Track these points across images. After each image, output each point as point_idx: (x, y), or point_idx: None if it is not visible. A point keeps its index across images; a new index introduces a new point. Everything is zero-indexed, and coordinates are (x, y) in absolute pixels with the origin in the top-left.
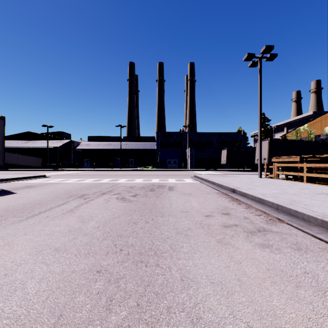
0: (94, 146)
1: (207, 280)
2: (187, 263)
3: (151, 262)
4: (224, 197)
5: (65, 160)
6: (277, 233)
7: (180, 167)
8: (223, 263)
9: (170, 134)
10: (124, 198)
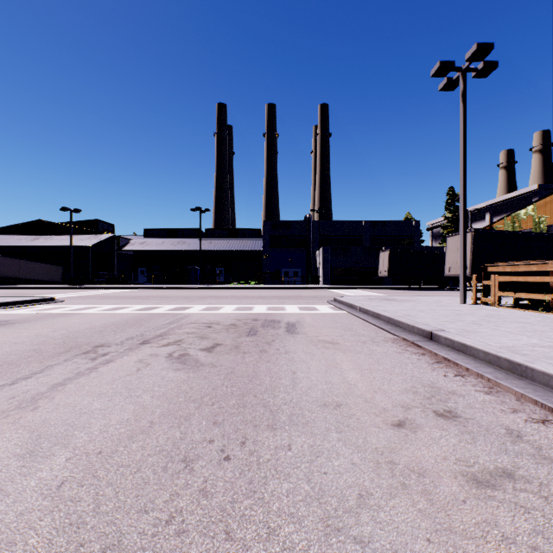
0: (154, 246)
1: None
2: None
3: None
4: (414, 353)
5: (104, 269)
6: None
7: (304, 283)
8: None
9: (288, 224)
10: (186, 356)
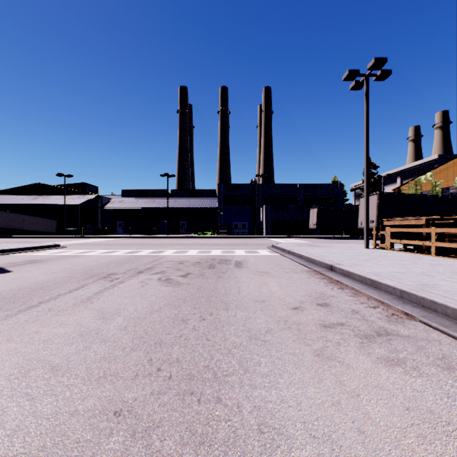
0: (130, 204)
1: (305, 432)
2: (269, 395)
3: (207, 394)
4: (318, 278)
5: (90, 223)
6: (408, 339)
7: (251, 233)
8: (329, 395)
9: (238, 187)
10: (170, 279)
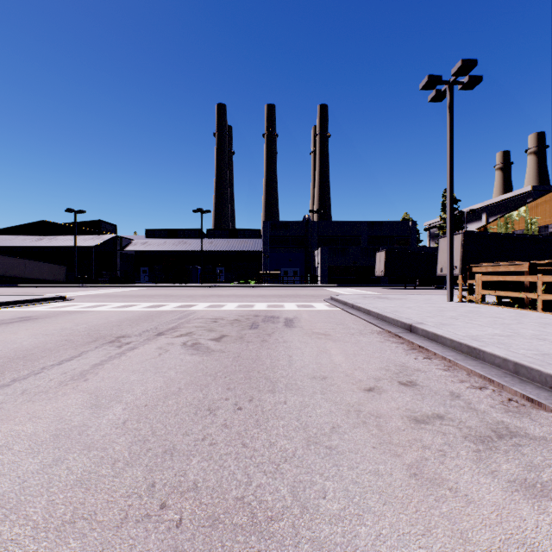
0: (155, 246)
1: None
2: None
3: None
4: (394, 342)
5: (107, 269)
6: (545, 444)
7: (303, 282)
8: None
9: (287, 225)
10: (198, 344)
